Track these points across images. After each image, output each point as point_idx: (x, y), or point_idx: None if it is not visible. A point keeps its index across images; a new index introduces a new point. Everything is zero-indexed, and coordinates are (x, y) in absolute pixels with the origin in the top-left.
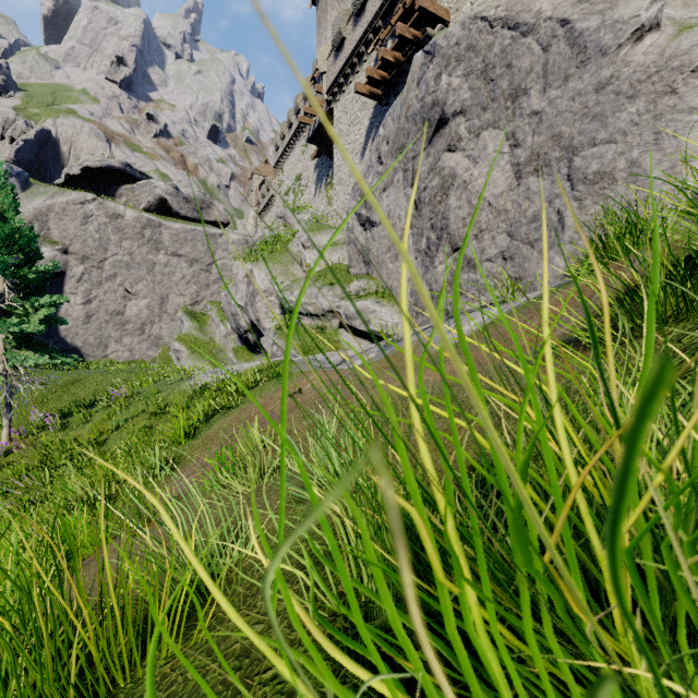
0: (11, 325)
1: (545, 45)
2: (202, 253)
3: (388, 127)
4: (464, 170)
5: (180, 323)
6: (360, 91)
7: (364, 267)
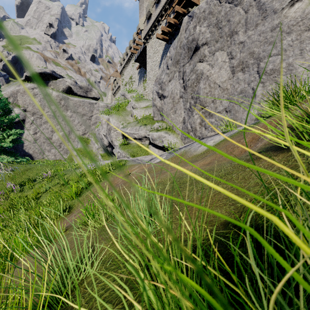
0: None
1: (246, 10)
2: (87, 111)
3: (171, 52)
4: (207, 71)
5: (77, 143)
6: (158, 37)
7: (160, 117)
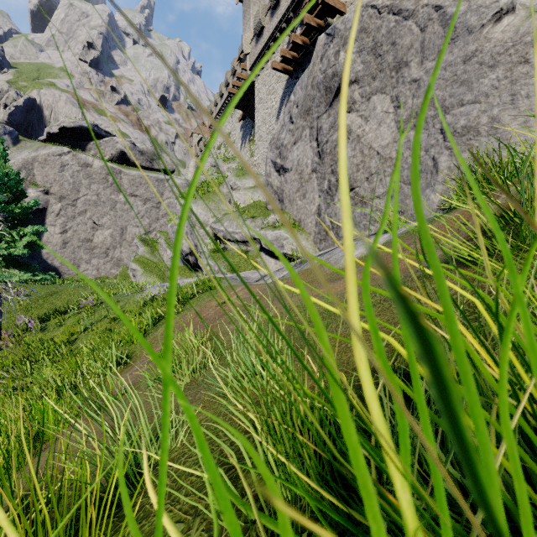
0: (1, 249)
1: (423, 26)
2: (153, 194)
3: (298, 94)
4: (357, 127)
5: (136, 248)
6: (276, 67)
7: (279, 204)
